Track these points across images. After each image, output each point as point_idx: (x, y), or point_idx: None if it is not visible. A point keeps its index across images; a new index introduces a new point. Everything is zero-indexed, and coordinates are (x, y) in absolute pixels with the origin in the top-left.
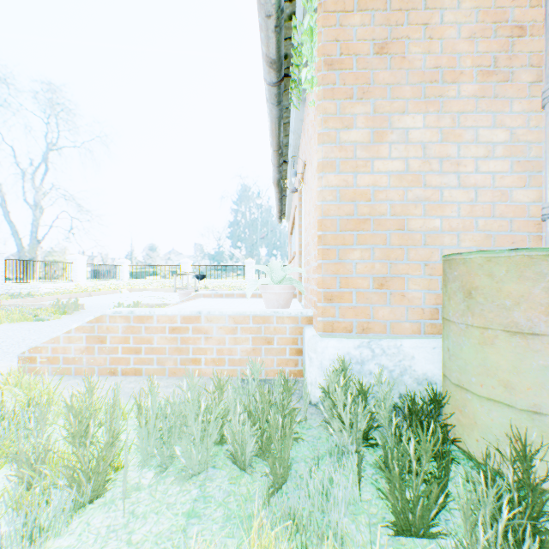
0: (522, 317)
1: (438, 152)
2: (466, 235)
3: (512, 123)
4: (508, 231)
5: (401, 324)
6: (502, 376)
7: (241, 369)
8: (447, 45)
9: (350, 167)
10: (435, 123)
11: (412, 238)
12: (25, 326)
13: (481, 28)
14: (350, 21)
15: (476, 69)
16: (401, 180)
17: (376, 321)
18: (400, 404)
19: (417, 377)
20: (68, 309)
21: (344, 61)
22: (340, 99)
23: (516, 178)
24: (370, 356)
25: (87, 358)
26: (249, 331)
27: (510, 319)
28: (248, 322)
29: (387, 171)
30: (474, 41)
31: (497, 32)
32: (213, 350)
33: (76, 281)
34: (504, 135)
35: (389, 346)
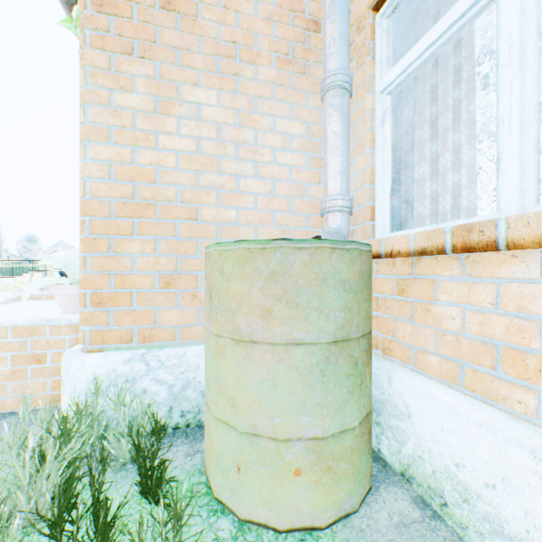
0: (244, 322)
1: (235, 136)
2: (264, 229)
3: (308, 118)
4: (306, 227)
5: (192, 329)
6: (230, 392)
7: None
8: (244, 21)
9: (127, 139)
10: (231, 104)
11: (205, 229)
12: None
13: (279, 12)
14: None
15: (276, 55)
16: (192, 162)
17: (163, 326)
18: (183, 423)
19: (203, 389)
20: None
21: (119, 5)
22: (116, 51)
23: (312, 174)
24: (145, 371)
25: None
26: (6, 348)
27: (236, 325)
28: (5, 336)
29: (176, 150)
30: (274, 25)
31: (295, 21)
32: None
33: None
34: (301, 128)
35: (170, 356)
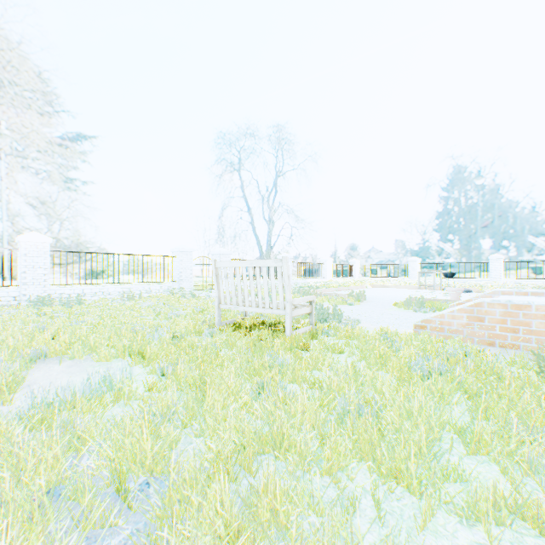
0: None
1: None
2: None
3: None
4: None
5: None
6: None
7: None
8: None
9: None
10: None
11: None
12: (350, 307)
13: None
14: None
15: None
16: None
17: None
18: None
19: None
20: (360, 298)
21: None
22: None
23: None
24: None
25: (467, 331)
26: None
27: None
28: None
29: None
30: None
31: None
32: None
33: (325, 278)
34: None
35: None
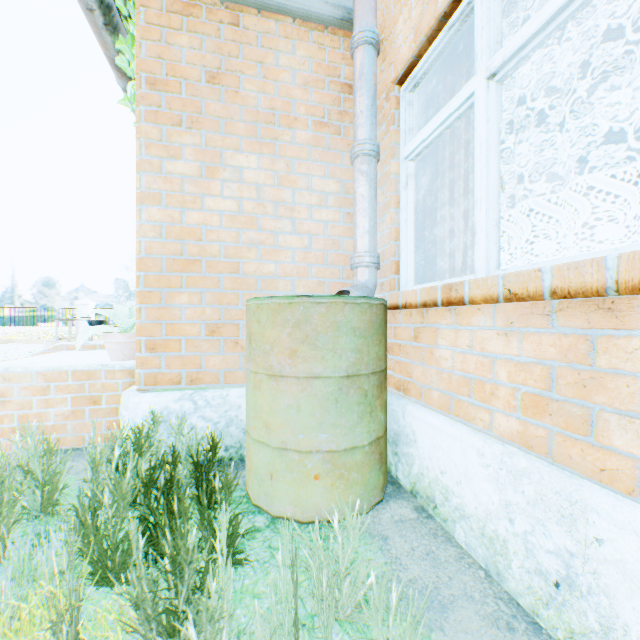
0: (276, 361)
1: (274, 196)
2: (301, 281)
3: (343, 176)
4: (341, 278)
5: (235, 373)
6: (265, 417)
7: (56, 437)
8: (282, 89)
9: (177, 202)
10: (270, 166)
11: (246, 282)
12: None
13: (315, 79)
14: (177, 41)
15: (312, 118)
16: (234, 221)
17: (208, 370)
18: (226, 457)
19: (245, 426)
20: None
21: (170, 83)
22: (167, 124)
23: (347, 229)
24: (193, 409)
25: None
26: (67, 390)
27: (269, 363)
28: (66, 380)
29: (221, 211)
30: (311, 90)
31: (330, 86)
32: (13, 417)
33: None
34: (336, 186)
35: (215, 396)
